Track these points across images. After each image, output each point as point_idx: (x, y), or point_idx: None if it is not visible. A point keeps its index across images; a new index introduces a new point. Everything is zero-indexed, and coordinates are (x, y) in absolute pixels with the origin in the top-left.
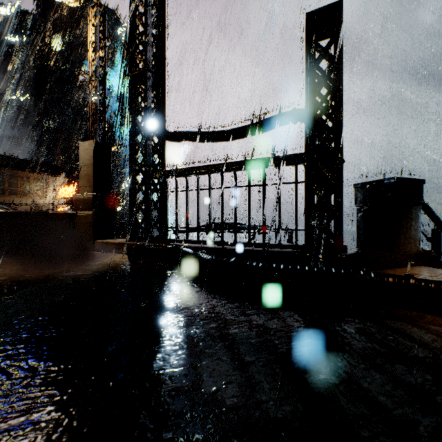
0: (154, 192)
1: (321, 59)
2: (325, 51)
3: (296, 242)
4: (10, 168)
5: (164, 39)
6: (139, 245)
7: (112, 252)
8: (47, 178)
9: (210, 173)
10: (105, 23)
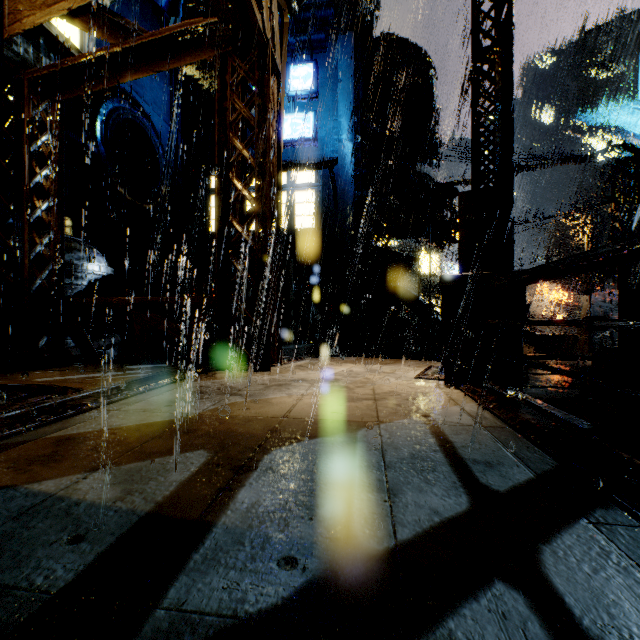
0: None
1: None
2: None
3: None
4: None
5: (638, 227)
6: None
7: None
8: (544, 285)
9: None
10: (596, 219)
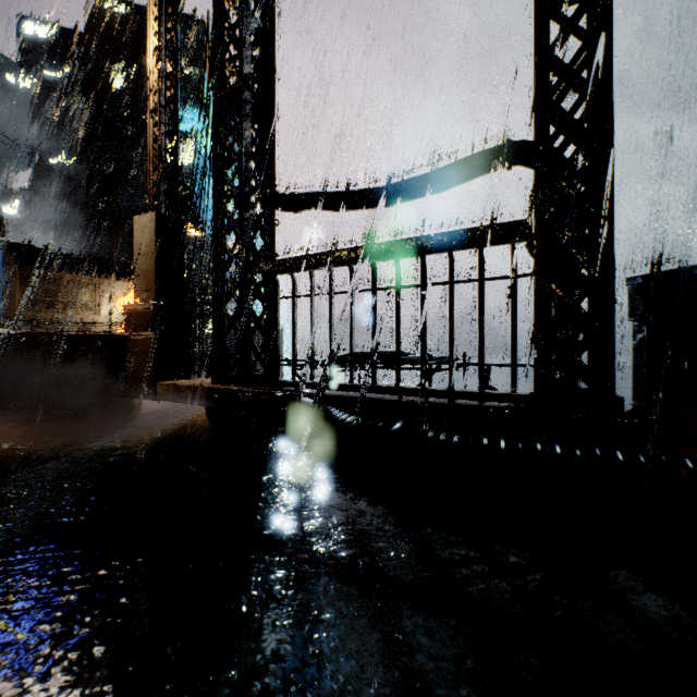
0: (255, 299)
1: (566, 36)
2: (574, 20)
3: (514, 388)
4: (45, 267)
5: (272, 35)
6: (229, 391)
7: (184, 402)
8: (102, 283)
9: (352, 263)
10: (175, 15)
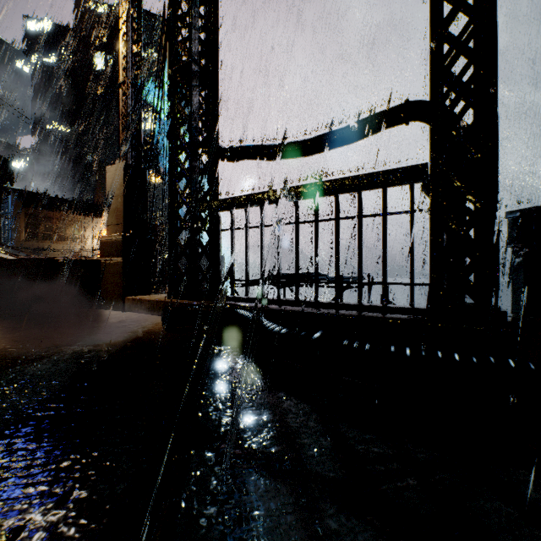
0: (202, 231)
1: (456, 11)
2: None
3: (412, 303)
4: (43, 208)
5: (215, 21)
6: (181, 304)
7: (146, 313)
8: (86, 220)
9: (279, 202)
10: (140, 7)
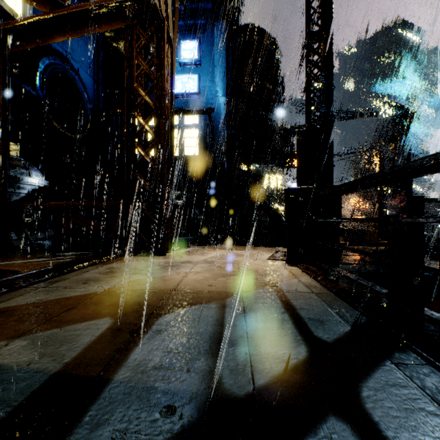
0: None
1: None
2: None
3: None
4: None
5: (408, 160)
6: None
7: None
8: (350, 197)
9: None
10: (383, 154)
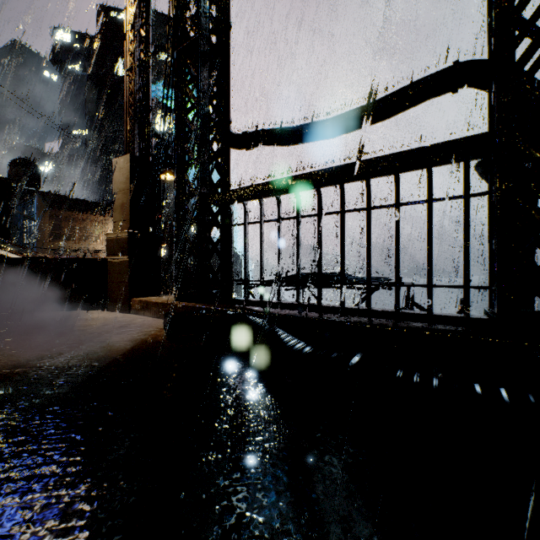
0: (212, 226)
1: None
2: None
3: (467, 310)
4: (66, 209)
5: None
6: (189, 307)
7: (152, 316)
8: (107, 220)
9: (298, 190)
10: None
